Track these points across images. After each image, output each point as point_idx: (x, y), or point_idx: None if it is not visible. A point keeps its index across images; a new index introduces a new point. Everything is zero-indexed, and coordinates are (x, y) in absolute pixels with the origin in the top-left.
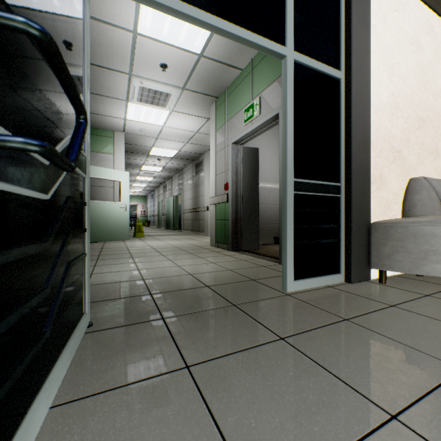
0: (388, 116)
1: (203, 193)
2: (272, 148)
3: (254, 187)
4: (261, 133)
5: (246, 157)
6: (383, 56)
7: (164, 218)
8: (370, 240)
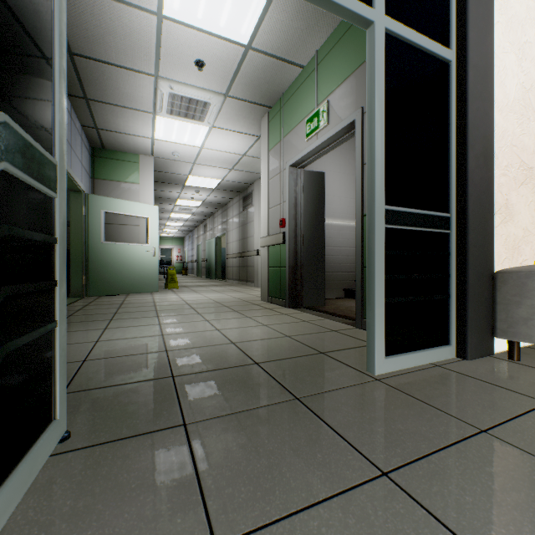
0: (517, 118)
1: (252, 234)
2: (341, 174)
3: (319, 223)
4: (329, 150)
5: (308, 184)
6: (510, 30)
7: (204, 264)
8: (494, 297)
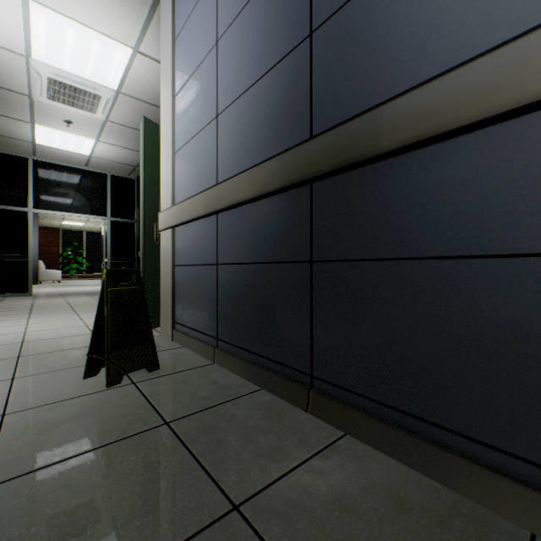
0: None
1: None
2: None
3: None
4: None
5: None
6: None
7: None
8: None
